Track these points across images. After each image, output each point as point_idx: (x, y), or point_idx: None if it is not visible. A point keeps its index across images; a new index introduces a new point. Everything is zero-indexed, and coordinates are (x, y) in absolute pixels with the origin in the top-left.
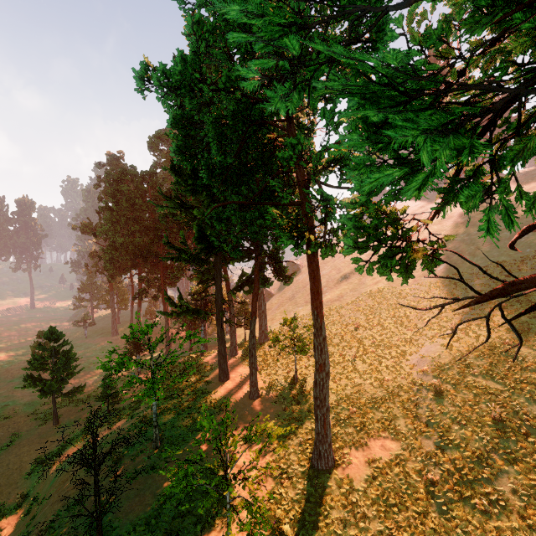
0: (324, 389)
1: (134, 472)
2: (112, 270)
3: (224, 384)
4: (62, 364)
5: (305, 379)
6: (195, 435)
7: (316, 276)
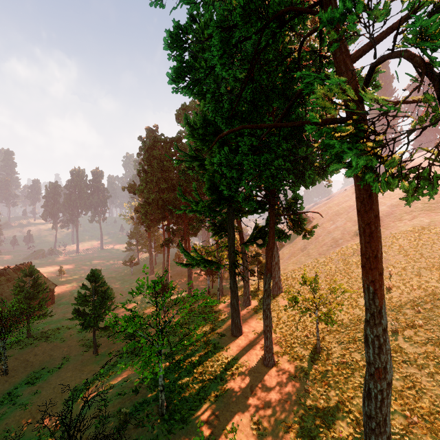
0: (384, 406)
1: None
2: (147, 221)
3: (236, 340)
4: (99, 303)
5: (329, 350)
6: (203, 405)
7: (373, 233)
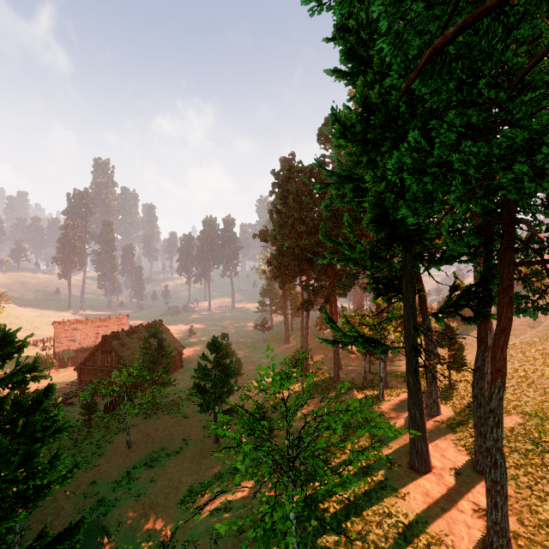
0: None
1: None
2: (281, 276)
3: (420, 480)
4: (220, 380)
5: None
6: None
7: None
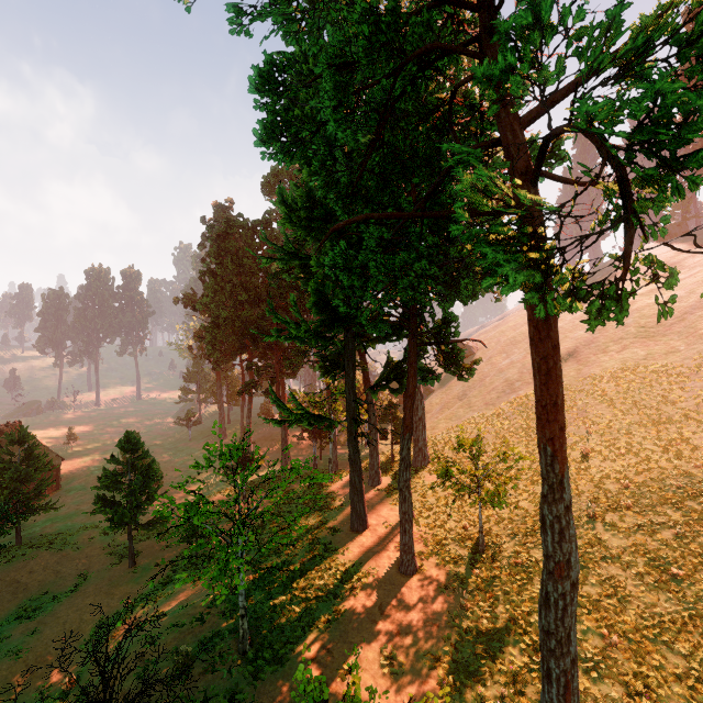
0: (567, 616)
1: (202, 701)
2: (216, 354)
3: (358, 537)
4: (138, 485)
5: (497, 547)
6: (307, 635)
7: (551, 371)
